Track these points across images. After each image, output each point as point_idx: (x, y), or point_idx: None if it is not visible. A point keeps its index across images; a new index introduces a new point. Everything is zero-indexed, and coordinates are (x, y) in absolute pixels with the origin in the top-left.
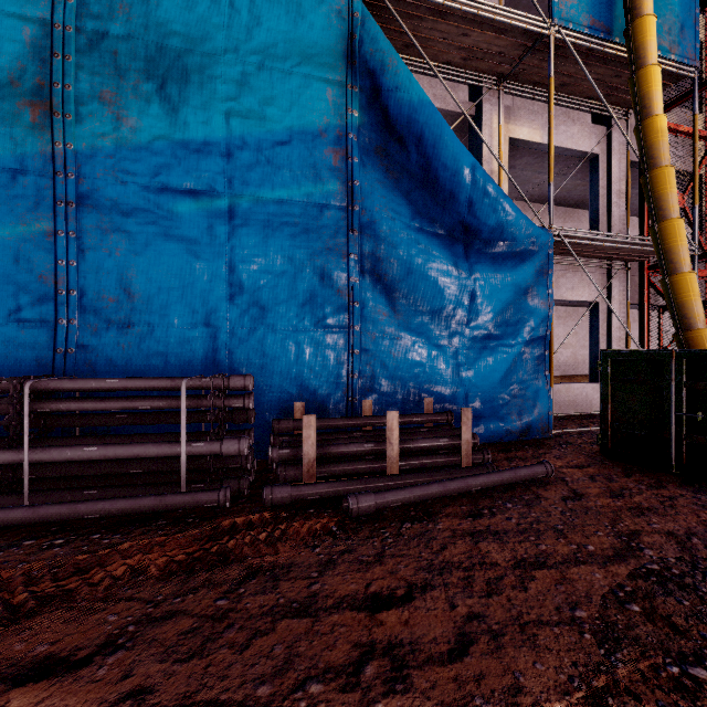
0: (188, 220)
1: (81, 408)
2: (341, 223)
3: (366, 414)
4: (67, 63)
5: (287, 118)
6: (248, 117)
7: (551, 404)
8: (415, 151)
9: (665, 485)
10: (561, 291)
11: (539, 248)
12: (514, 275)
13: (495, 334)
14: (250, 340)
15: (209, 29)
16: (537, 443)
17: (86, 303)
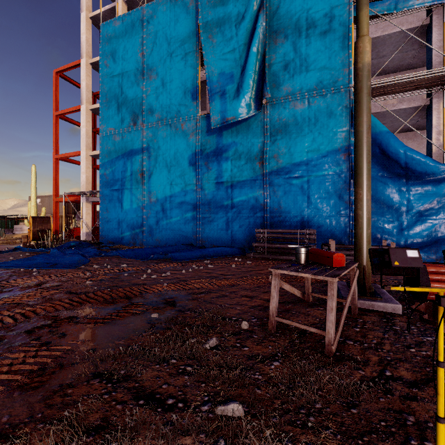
0: (296, 185)
1: (273, 236)
2: (347, 178)
3: None
4: (266, 150)
5: (326, 148)
6: (313, 151)
7: None
8: (378, 148)
9: None
10: None
11: None
12: (434, 189)
13: (423, 215)
14: (314, 219)
15: (302, 128)
16: None
17: (271, 210)
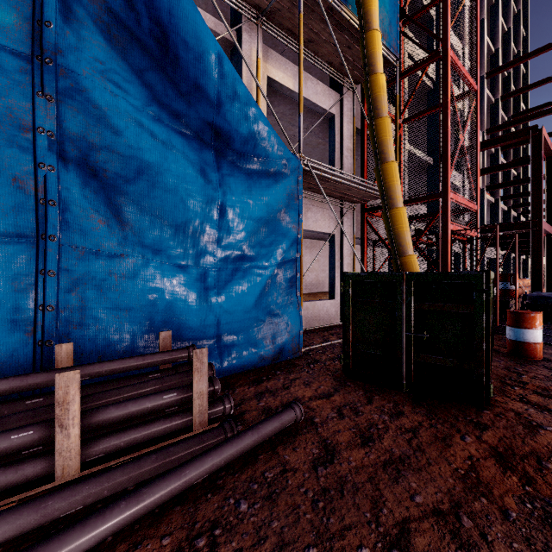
0: None
1: None
2: (22, 78)
3: (61, 365)
4: None
5: None
6: None
7: (301, 324)
8: (147, 14)
9: (402, 409)
10: (309, 222)
11: (291, 172)
12: (267, 194)
13: (248, 254)
14: None
15: None
16: (289, 365)
17: None
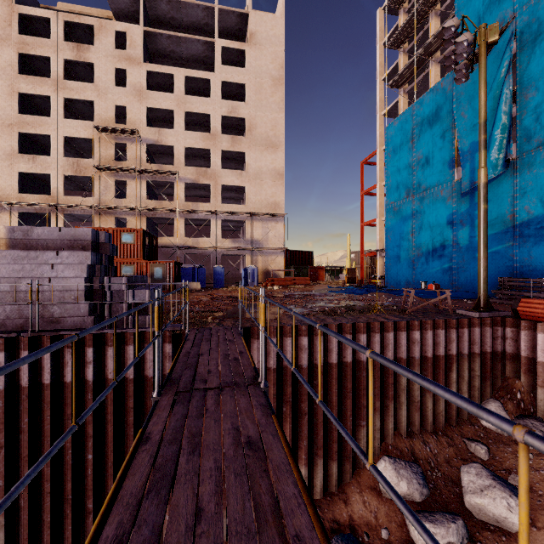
0: None
1: (514, 284)
2: None
3: None
4: (516, 203)
5: None
6: None
7: None
8: None
9: None
10: None
11: None
12: None
13: None
14: None
15: None
16: None
17: (520, 260)
